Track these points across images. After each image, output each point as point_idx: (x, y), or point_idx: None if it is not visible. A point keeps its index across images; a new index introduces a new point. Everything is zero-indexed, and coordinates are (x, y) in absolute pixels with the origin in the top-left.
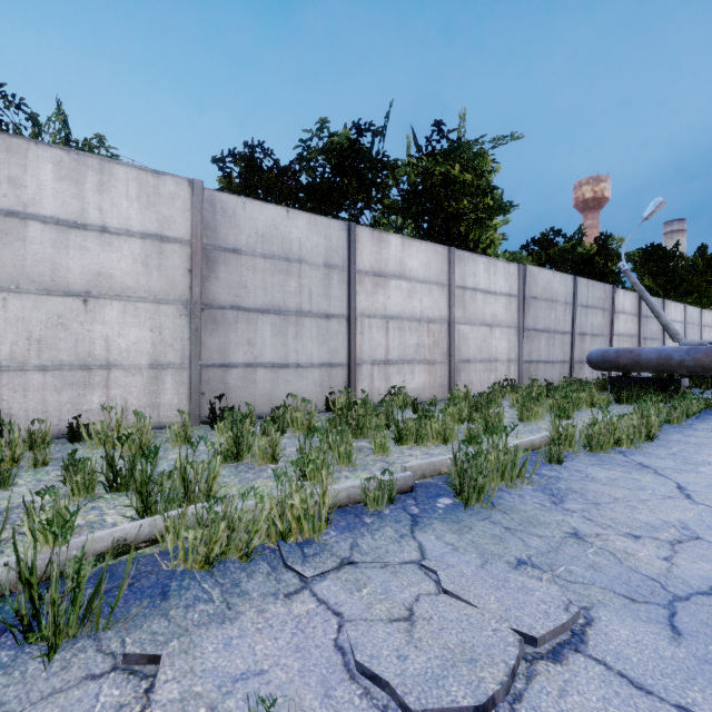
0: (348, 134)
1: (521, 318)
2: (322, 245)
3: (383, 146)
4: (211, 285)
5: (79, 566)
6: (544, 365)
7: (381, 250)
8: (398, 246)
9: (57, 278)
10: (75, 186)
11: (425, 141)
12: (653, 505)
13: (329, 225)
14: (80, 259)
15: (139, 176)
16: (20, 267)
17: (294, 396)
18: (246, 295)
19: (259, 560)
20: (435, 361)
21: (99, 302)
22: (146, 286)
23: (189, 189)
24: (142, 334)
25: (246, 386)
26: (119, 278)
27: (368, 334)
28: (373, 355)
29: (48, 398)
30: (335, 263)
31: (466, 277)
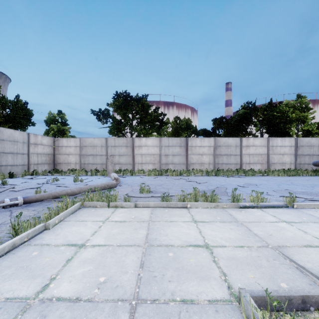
0: (245, 105)
1: (295, 152)
2: (235, 142)
3: (255, 107)
4: (216, 151)
5: (218, 173)
6: (307, 165)
7: (248, 141)
8: (252, 140)
9: (199, 153)
10: (201, 142)
11: (266, 107)
12: (265, 177)
13: (236, 139)
14: (201, 150)
15: (207, 139)
16: (196, 152)
17: (229, 168)
18: (221, 152)
19: (226, 176)
20: (263, 163)
21: (203, 155)
22: (208, 153)
23: (213, 139)
24: (207, 159)
25: (221, 167)
26: (205, 152)
27: (245, 158)
28: (246, 162)
29: (198, 167)
30: (237, 145)
31: (273, 143)
